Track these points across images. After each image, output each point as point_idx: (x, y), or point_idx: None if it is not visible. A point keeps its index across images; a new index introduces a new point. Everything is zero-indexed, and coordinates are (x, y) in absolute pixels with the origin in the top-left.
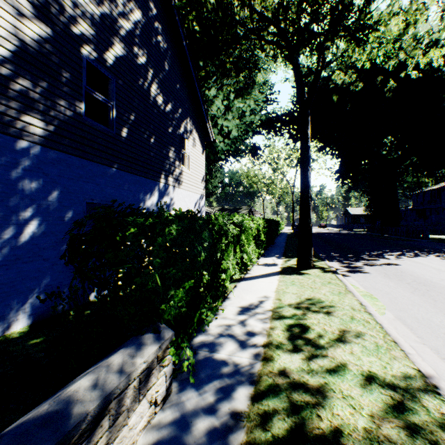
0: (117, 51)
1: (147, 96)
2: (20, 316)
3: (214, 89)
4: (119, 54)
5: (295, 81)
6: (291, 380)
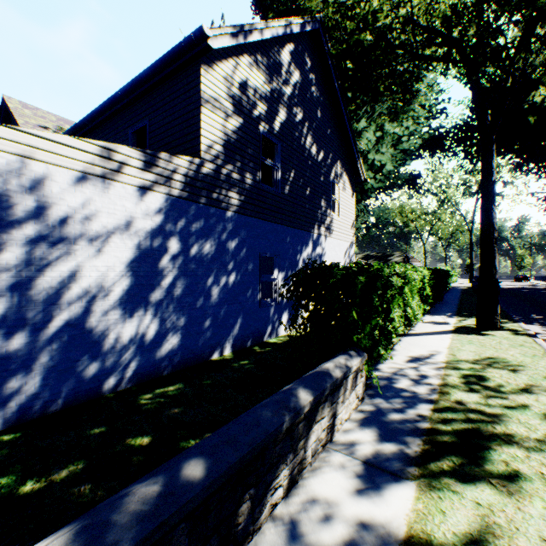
0: (281, 117)
1: (303, 151)
2: (227, 344)
3: (364, 120)
4: (282, 119)
5: (474, 102)
6: (467, 407)
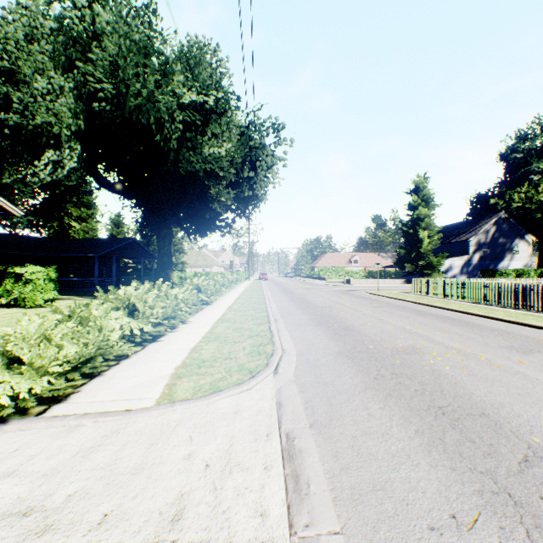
0: (488, 240)
1: (497, 243)
2: None
3: (539, 216)
4: (489, 240)
5: None
6: None
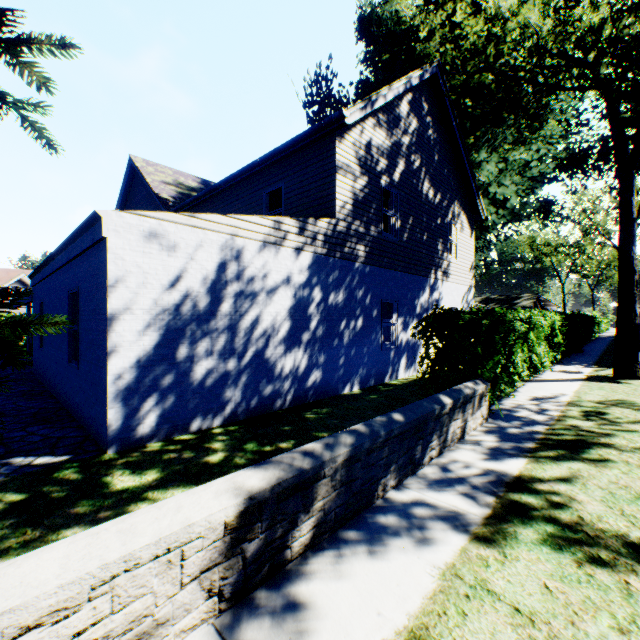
0: (400, 168)
1: (420, 197)
2: (355, 382)
3: (484, 151)
4: (401, 170)
5: (611, 134)
6: (580, 428)
